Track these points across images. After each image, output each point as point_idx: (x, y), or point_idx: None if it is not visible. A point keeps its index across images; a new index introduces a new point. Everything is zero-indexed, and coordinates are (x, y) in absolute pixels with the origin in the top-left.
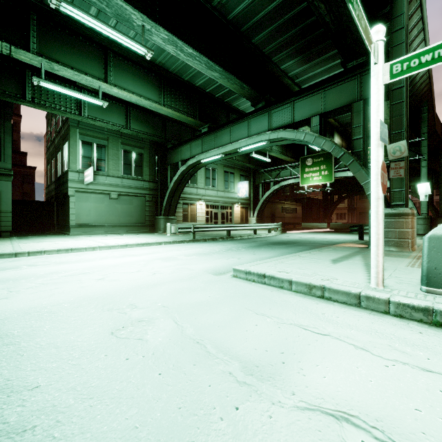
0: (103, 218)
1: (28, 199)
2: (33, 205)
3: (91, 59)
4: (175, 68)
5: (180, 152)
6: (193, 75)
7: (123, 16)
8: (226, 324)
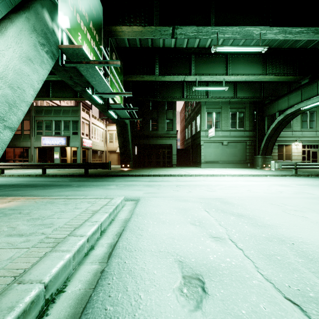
0: (218, 158)
1: None
2: (180, 151)
3: (218, 64)
4: (276, 43)
5: (277, 105)
6: (294, 41)
7: (247, 34)
8: None
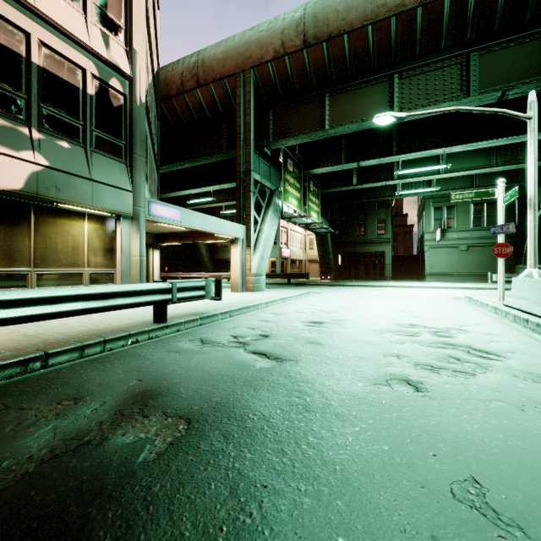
0: (452, 268)
1: (408, 252)
2: (406, 259)
3: (428, 162)
4: None
5: None
6: None
7: (431, 153)
8: (417, 299)
